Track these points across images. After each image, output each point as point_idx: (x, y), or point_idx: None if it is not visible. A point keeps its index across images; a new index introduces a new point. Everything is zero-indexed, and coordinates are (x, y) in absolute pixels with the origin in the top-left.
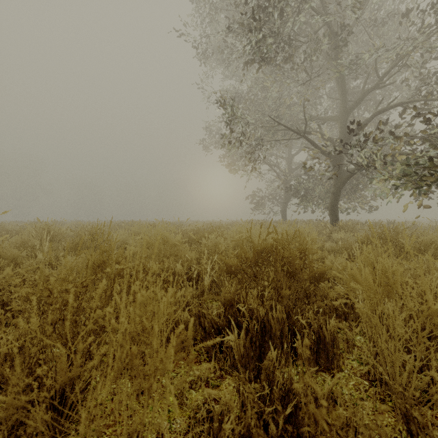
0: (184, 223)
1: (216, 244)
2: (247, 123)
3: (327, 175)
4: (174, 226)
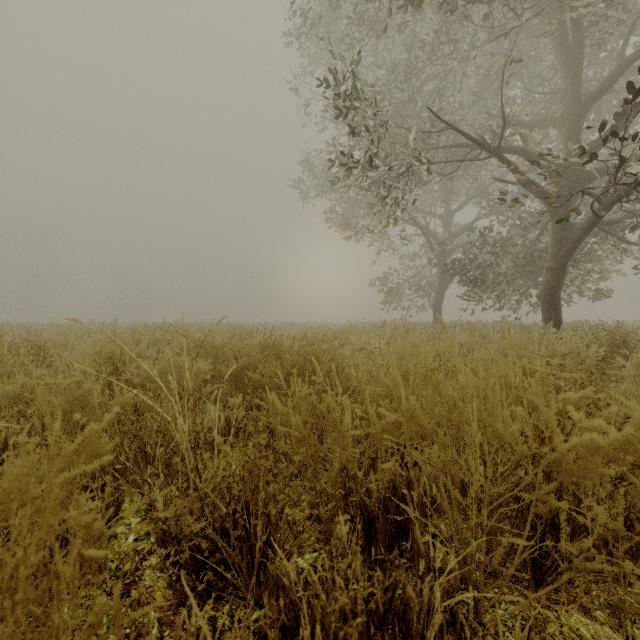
0: (269, 327)
1: (320, 419)
2: (386, 121)
3: (522, 241)
4: (227, 335)
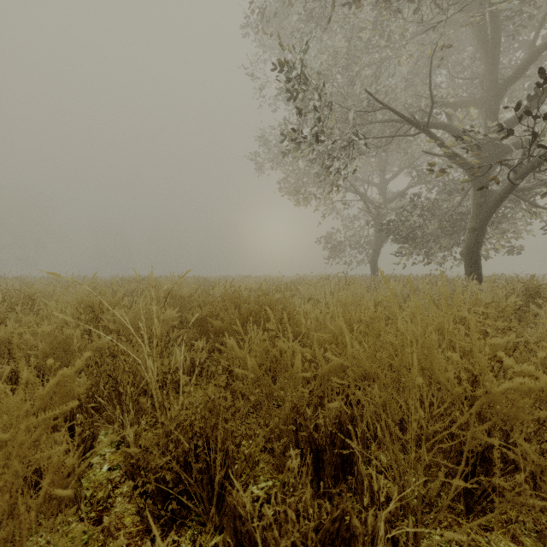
0: (230, 279)
1: (274, 361)
2: (330, 101)
3: (447, 205)
4: (193, 287)
